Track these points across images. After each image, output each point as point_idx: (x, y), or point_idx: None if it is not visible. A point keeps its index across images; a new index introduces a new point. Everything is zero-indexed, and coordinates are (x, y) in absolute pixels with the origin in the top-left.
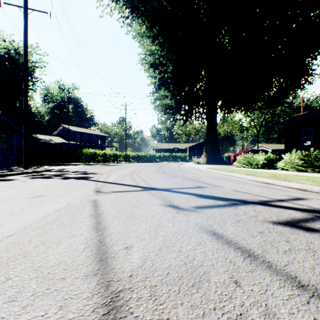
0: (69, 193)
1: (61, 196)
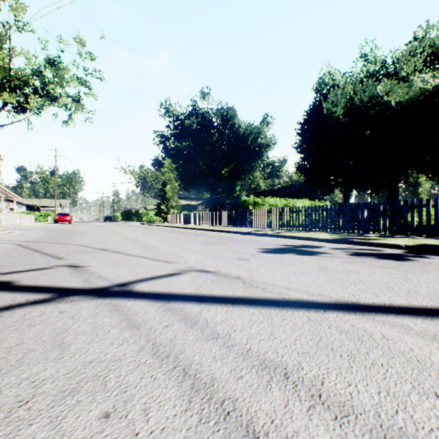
0: (230, 264)
1: (222, 261)
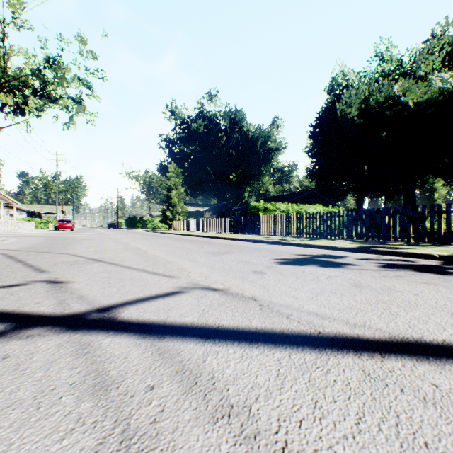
0: (242, 279)
1: (232, 275)
